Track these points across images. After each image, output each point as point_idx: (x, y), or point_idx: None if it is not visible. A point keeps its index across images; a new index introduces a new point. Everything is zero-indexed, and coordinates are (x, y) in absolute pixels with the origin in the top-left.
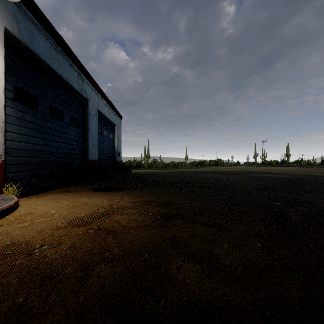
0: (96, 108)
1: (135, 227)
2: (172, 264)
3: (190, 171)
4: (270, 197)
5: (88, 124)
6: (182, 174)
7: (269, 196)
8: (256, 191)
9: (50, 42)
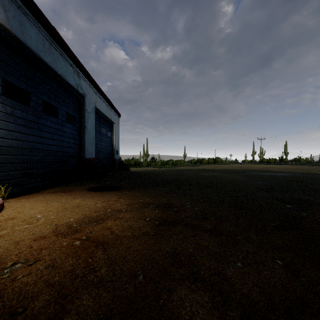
0: (94, 105)
1: (130, 236)
2: (174, 292)
3: (189, 169)
4: (278, 199)
5: (84, 121)
6: (181, 173)
7: (276, 197)
8: (261, 191)
9: (43, 34)
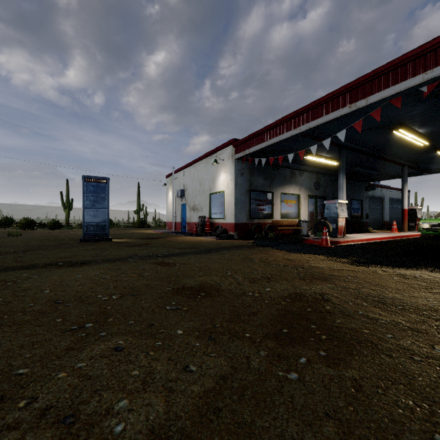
0: (388, 197)
1: None
2: None
3: None
4: None
5: (384, 206)
6: None
7: None
8: None
9: None
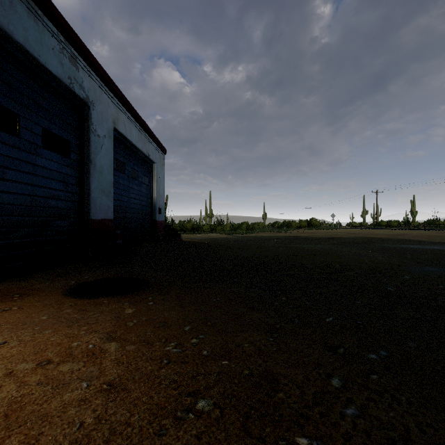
0: (112, 125)
1: None
2: None
3: (274, 238)
4: None
5: (90, 151)
6: (264, 244)
7: None
8: None
9: None
